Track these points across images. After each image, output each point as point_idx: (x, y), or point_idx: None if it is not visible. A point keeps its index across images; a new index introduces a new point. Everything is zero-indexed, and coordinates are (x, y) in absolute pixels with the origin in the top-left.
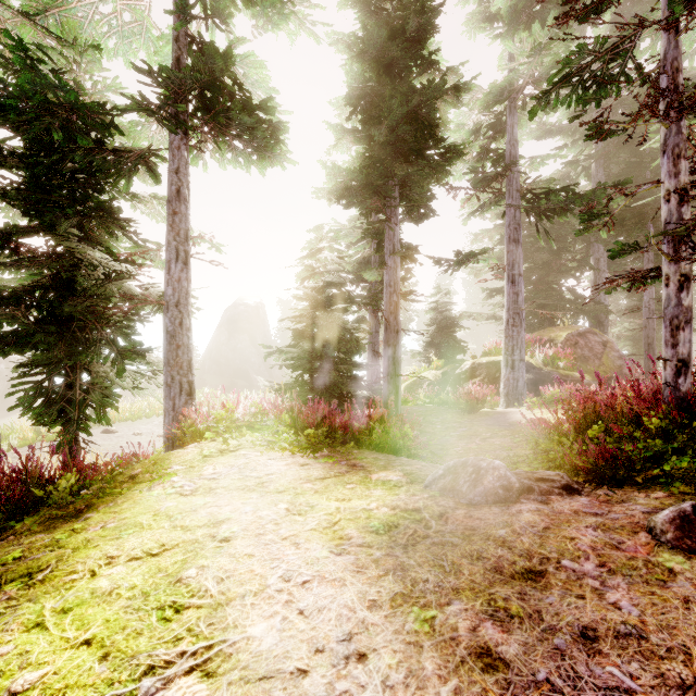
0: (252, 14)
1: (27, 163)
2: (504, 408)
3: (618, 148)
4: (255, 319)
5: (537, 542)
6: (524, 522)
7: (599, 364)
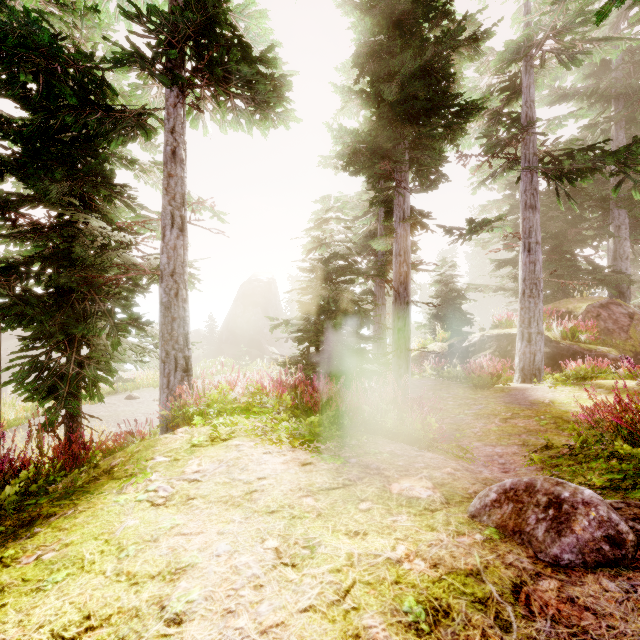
0: None
1: None
2: (519, 383)
3: None
4: (267, 293)
5: None
6: None
7: (626, 338)
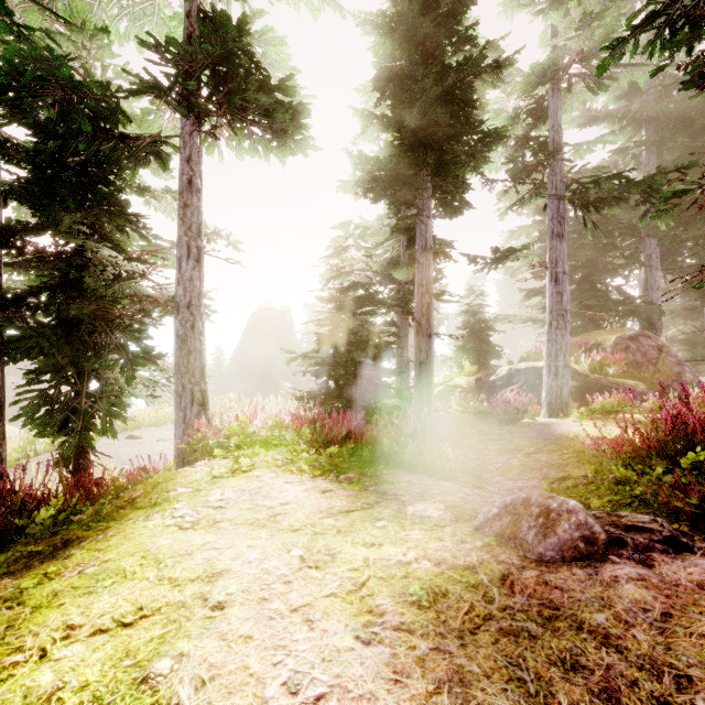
0: None
1: (35, 157)
2: (546, 418)
3: (674, 132)
4: (280, 323)
5: (660, 641)
6: (629, 601)
7: (654, 371)
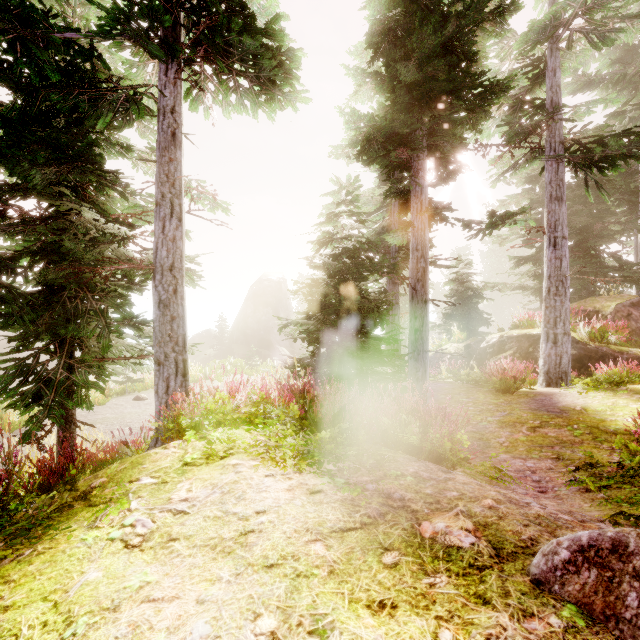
0: None
1: None
2: (543, 387)
3: None
4: (277, 293)
5: None
6: None
7: None
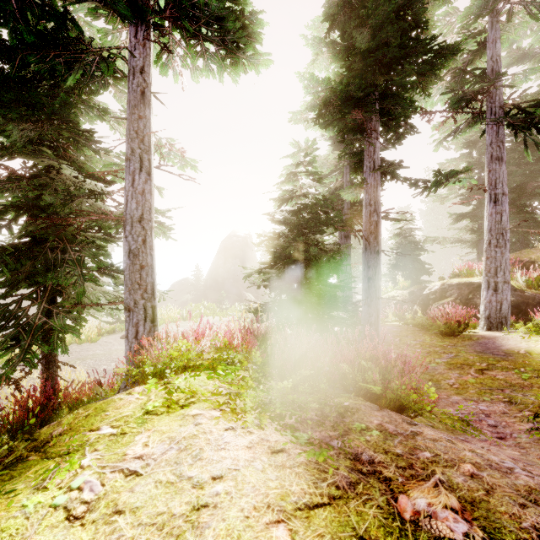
0: None
1: (4, 84)
2: (484, 331)
3: None
4: (244, 247)
5: None
6: None
7: None
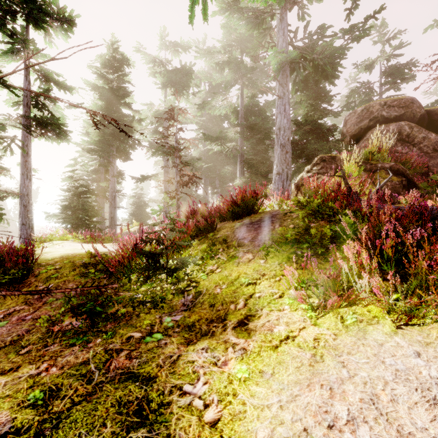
0: (58, 90)
1: None
2: None
3: None
4: None
5: None
6: None
7: None
